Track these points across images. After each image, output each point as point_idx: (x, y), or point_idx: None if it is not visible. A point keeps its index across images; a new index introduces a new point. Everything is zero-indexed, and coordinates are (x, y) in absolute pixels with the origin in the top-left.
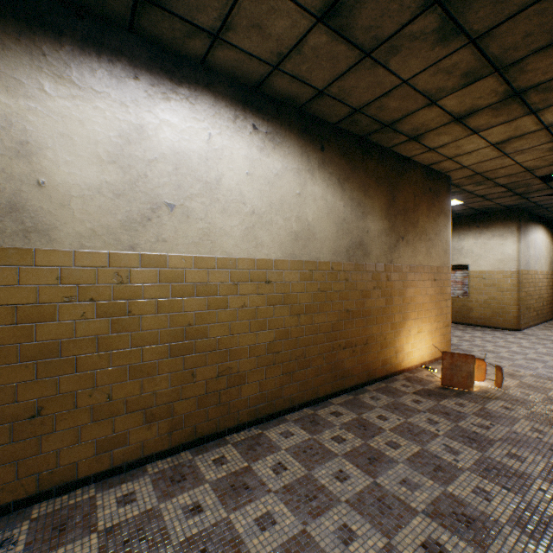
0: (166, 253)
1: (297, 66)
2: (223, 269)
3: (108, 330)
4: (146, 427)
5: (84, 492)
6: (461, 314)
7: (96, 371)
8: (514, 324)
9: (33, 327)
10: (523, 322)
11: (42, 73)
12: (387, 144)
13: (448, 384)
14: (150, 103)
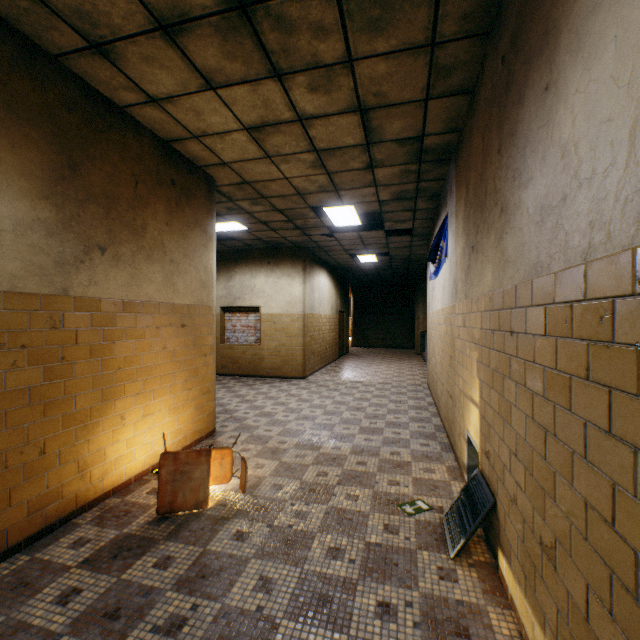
0: None
1: None
2: None
3: None
4: None
5: None
6: (254, 365)
7: None
8: (301, 372)
9: None
10: (309, 369)
11: None
12: (44, 41)
13: (169, 510)
14: None
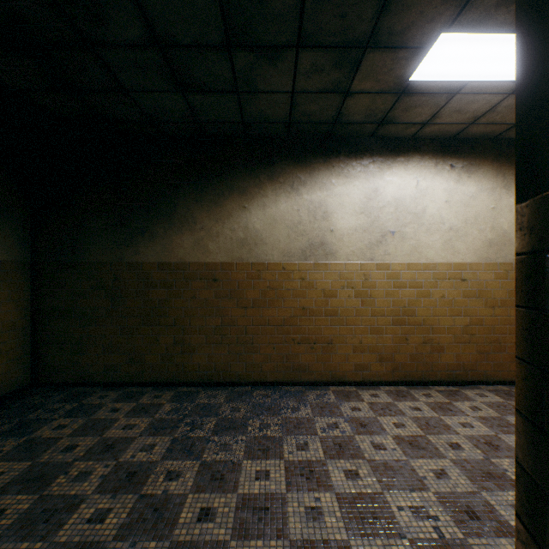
0: (389, 262)
1: (491, 118)
2: (426, 270)
3: (359, 305)
4: (378, 364)
5: (350, 388)
6: None
7: (354, 327)
8: None
9: (328, 300)
10: None
11: (332, 176)
12: None
13: None
14: (381, 173)
